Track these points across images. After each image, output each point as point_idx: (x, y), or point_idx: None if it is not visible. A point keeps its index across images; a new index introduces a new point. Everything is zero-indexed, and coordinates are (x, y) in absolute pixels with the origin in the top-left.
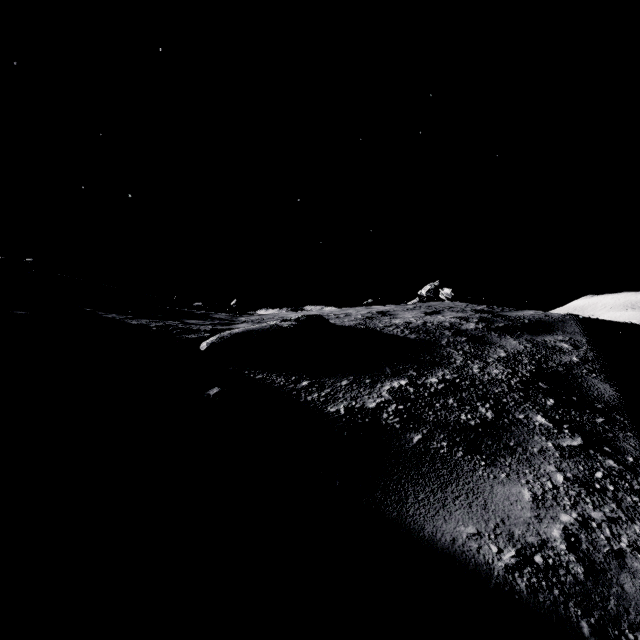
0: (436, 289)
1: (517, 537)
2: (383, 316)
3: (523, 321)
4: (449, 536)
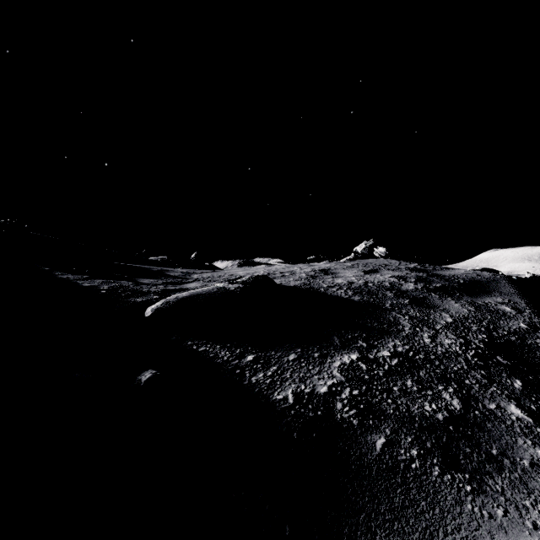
0: (370, 247)
1: None
2: (325, 275)
3: (458, 281)
4: None
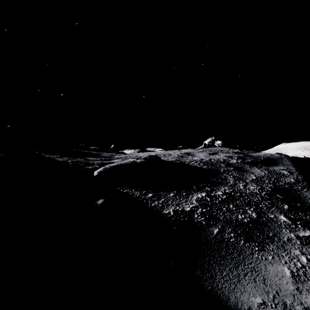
0: (213, 141)
1: (289, 306)
2: (188, 155)
3: (260, 158)
4: (246, 305)
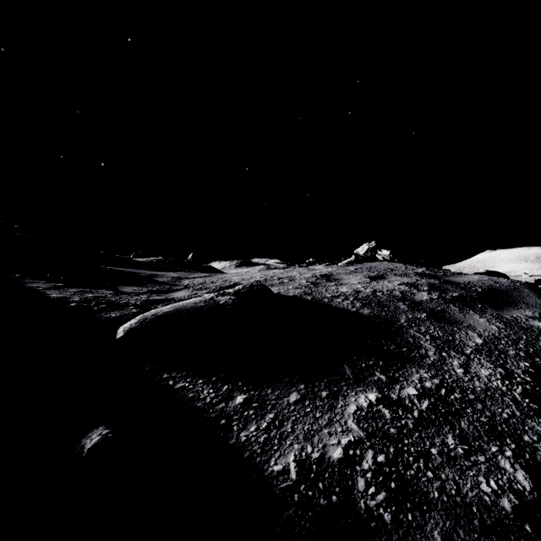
0: (373, 250)
1: None
2: (328, 281)
3: (476, 289)
4: None
